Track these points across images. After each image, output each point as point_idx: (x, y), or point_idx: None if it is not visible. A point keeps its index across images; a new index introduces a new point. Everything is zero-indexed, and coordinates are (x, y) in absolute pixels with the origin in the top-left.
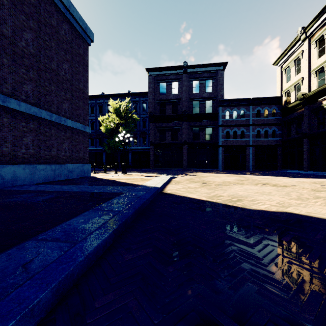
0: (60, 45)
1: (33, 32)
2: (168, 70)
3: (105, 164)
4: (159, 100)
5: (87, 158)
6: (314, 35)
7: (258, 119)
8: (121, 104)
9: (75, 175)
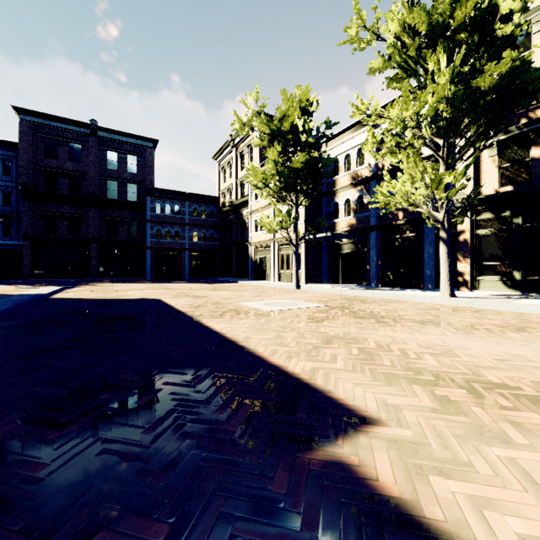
0: None
1: None
2: (62, 122)
3: None
4: (44, 167)
5: None
6: (239, 146)
7: (195, 219)
8: None
9: None
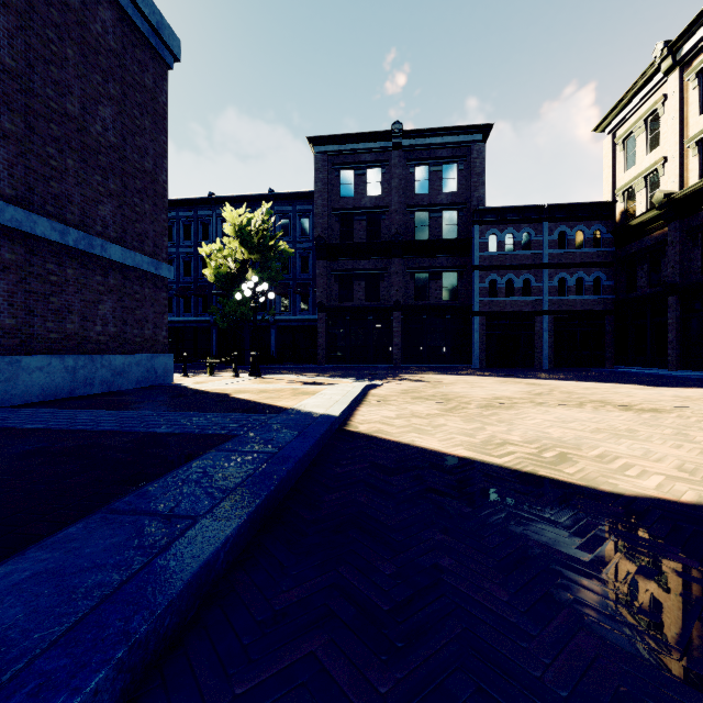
0: (91, 57)
1: (13, 14)
2: (358, 140)
3: (217, 354)
4: (339, 210)
5: (164, 339)
6: (693, 59)
7: (562, 254)
8: (251, 216)
9: (130, 383)
